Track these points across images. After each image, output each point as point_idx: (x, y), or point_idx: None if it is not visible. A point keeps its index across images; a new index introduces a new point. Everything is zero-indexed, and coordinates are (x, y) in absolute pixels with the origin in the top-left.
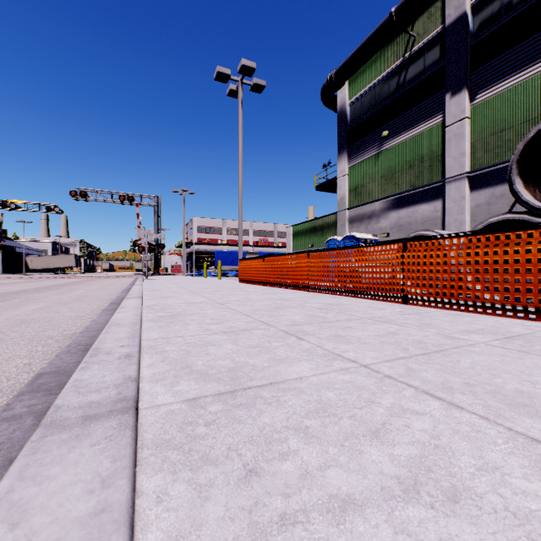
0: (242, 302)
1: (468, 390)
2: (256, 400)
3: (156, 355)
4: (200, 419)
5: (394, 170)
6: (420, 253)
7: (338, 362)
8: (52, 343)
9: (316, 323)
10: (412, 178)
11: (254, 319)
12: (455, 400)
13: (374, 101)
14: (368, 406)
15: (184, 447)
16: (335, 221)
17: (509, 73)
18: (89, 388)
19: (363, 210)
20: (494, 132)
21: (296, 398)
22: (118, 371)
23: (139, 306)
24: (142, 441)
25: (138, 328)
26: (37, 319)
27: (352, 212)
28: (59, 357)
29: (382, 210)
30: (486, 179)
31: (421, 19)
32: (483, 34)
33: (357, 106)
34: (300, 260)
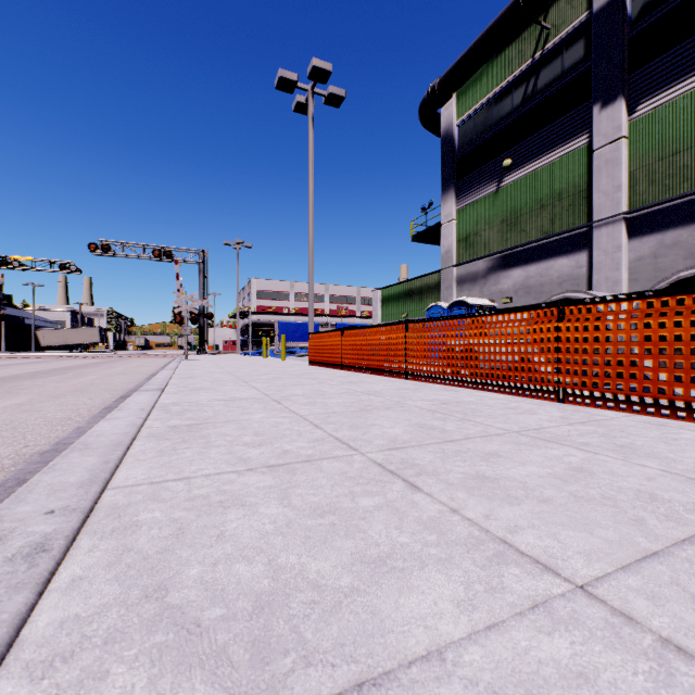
0: (309, 397)
1: None
2: None
3: (109, 540)
4: None
5: (519, 212)
6: (588, 323)
7: (513, 571)
8: None
9: (433, 443)
10: (546, 223)
11: (325, 433)
12: None
13: (492, 120)
14: None
15: None
16: (438, 281)
17: (685, 73)
18: None
19: (477, 266)
20: (664, 156)
21: None
22: None
23: (147, 406)
24: None
25: (115, 457)
26: None
27: (461, 270)
28: None
29: (503, 266)
30: (652, 222)
31: (558, 4)
32: (647, 20)
33: (468, 128)
34: (395, 335)
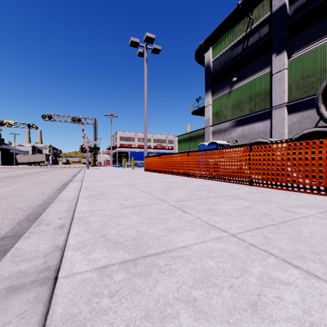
0: (145, 184)
1: (317, 258)
2: (152, 268)
3: (82, 225)
4: (106, 290)
5: (240, 101)
6: (261, 152)
7: (213, 231)
8: (19, 212)
9: (194, 199)
10: (252, 107)
11: (153, 196)
12: (310, 268)
13: (228, 59)
14: (243, 275)
15: (87, 324)
16: (203, 133)
17: (312, 41)
18: (23, 257)
19: (221, 126)
20: (303, 77)
21: (184, 266)
22: (50, 240)
23: (78, 187)
24: (51, 316)
25: (74, 203)
26: (14, 195)
27: (214, 128)
28: (19, 223)
29: (233, 126)
30: (298, 107)
31: (257, 8)
32: (296, 16)
33: (217, 63)
34: (182, 157)
